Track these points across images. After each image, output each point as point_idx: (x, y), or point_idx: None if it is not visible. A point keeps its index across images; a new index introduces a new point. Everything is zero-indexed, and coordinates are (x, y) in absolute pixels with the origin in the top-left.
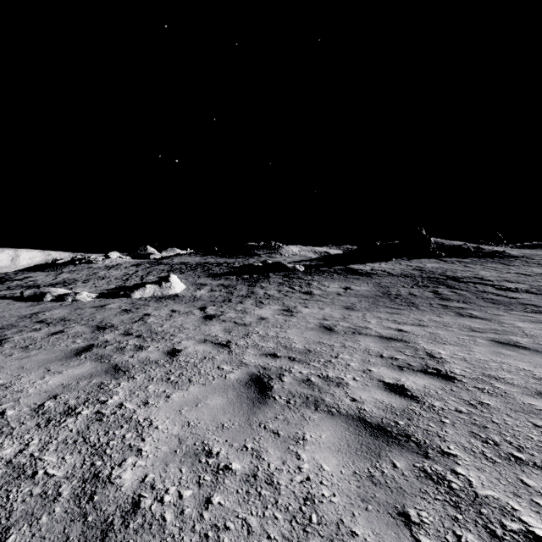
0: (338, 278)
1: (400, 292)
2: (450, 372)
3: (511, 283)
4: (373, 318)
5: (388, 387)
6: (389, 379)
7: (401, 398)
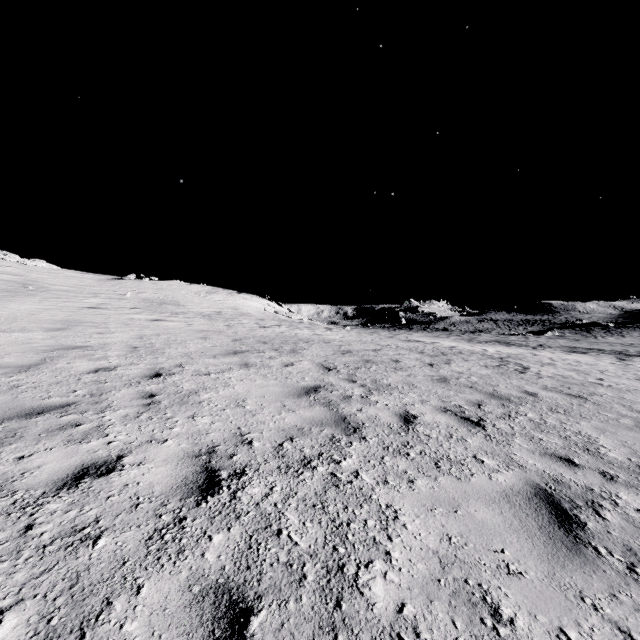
0: (638, 330)
1: None
2: None
3: None
4: None
5: None
6: None
7: None
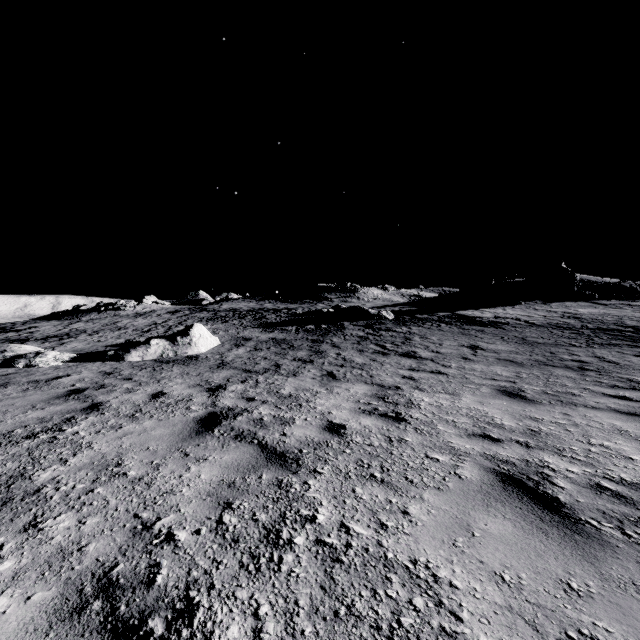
0: (449, 329)
1: (578, 356)
2: None
3: None
4: (615, 437)
5: None
6: None
7: None
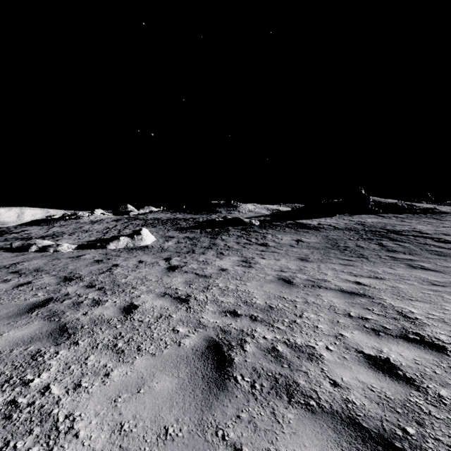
0: (289, 231)
1: (347, 244)
2: (436, 338)
3: (449, 236)
4: (329, 270)
5: (371, 362)
6: (368, 349)
7: (394, 381)
